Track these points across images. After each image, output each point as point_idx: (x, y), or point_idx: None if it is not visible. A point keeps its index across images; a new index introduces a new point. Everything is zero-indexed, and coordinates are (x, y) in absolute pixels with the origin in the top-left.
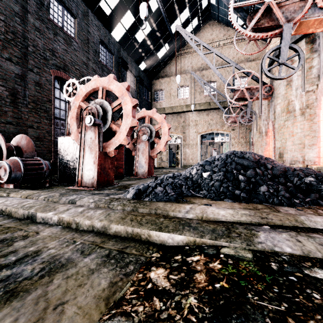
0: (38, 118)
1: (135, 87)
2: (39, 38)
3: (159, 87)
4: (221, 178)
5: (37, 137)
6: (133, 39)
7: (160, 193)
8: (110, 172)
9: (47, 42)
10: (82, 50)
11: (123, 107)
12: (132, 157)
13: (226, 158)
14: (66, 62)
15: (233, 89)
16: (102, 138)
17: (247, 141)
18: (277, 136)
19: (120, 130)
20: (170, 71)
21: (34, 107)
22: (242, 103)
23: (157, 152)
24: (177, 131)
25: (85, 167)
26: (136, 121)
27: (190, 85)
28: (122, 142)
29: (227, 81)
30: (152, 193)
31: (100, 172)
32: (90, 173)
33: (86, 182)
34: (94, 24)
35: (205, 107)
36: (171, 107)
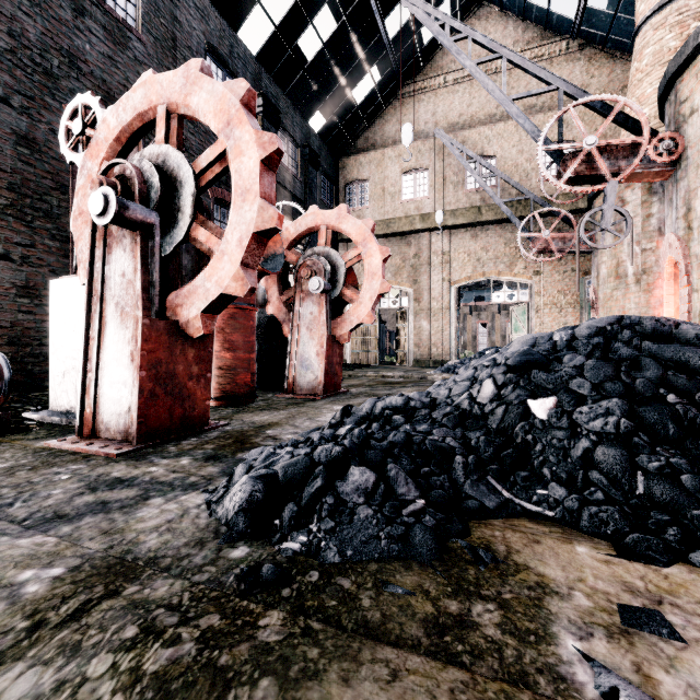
0: (26, 233)
1: (297, 170)
2: (27, 15)
3: (357, 173)
4: (622, 429)
5: (23, 284)
6: (294, 52)
7: (359, 505)
8: (194, 390)
9: (54, 29)
10: (158, 65)
11: (232, 164)
12: (285, 339)
13: (604, 341)
14: (113, 91)
15: (559, 154)
16: (159, 273)
17: (573, 301)
18: (699, 277)
19: (221, 247)
20: (384, 135)
21: (11, 202)
22: (589, 189)
23: (352, 326)
24: (401, 279)
25: (104, 372)
26: (275, 213)
27: (431, 167)
28: (228, 287)
29: (544, 130)
30: (324, 506)
31: (153, 392)
32: (119, 395)
33: (109, 424)
34: (190, 2)
35: (468, 218)
36: (385, 221)
